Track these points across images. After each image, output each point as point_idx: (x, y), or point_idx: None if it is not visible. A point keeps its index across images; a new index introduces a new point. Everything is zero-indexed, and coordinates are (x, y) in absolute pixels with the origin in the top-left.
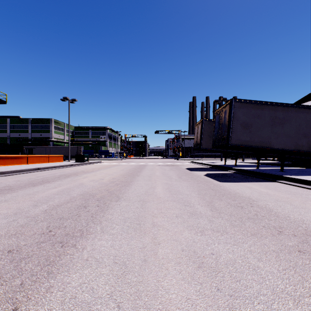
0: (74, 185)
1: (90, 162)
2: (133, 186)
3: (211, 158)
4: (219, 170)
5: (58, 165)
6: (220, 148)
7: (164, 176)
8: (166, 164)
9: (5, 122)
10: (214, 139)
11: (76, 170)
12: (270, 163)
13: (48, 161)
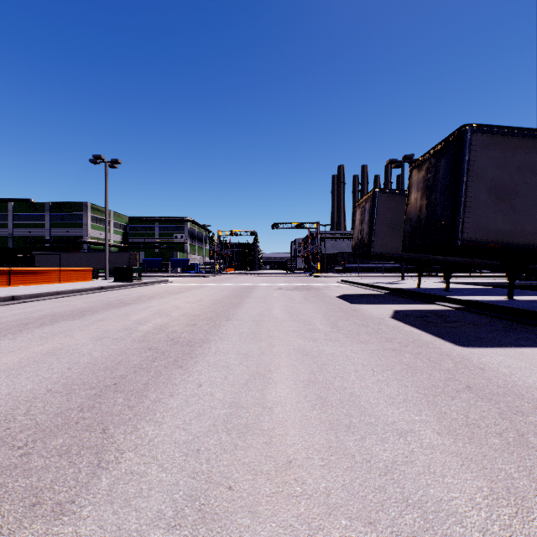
0: (21, 359)
1: (143, 282)
2: (199, 366)
3: (376, 274)
4: (415, 302)
5: (66, 290)
6: (420, 252)
7: (292, 321)
8: (294, 287)
9: (5, 209)
10: (407, 231)
11: (97, 300)
12: (504, 284)
13: (59, 280)
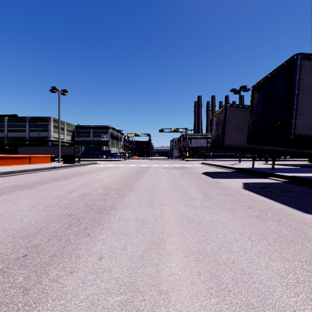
0: None
1: (81, 164)
2: (104, 233)
3: (221, 159)
4: (254, 177)
5: (30, 169)
6: (259, 144)
7: (175, 191)
8: (173, 167)
9: (2, 121)
10: (251, 130)
11: (48, 176)
12: (303, 165)
13: (29, 162)
